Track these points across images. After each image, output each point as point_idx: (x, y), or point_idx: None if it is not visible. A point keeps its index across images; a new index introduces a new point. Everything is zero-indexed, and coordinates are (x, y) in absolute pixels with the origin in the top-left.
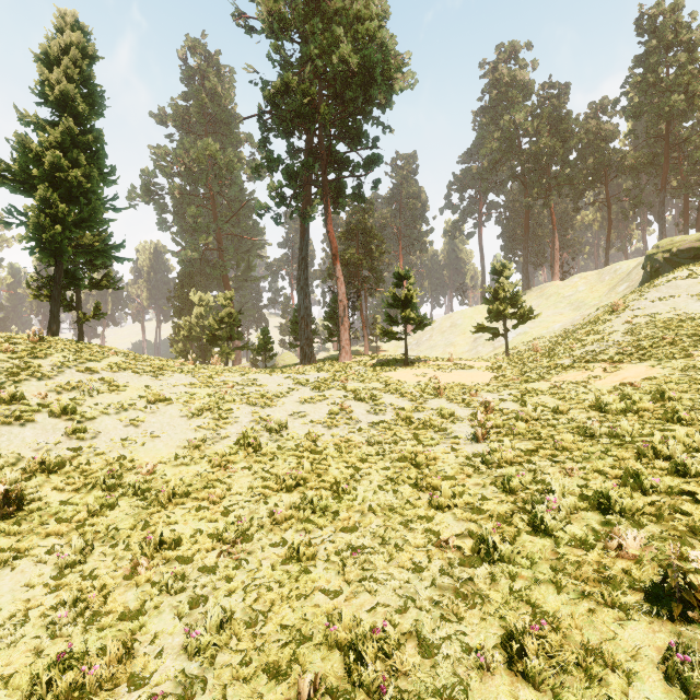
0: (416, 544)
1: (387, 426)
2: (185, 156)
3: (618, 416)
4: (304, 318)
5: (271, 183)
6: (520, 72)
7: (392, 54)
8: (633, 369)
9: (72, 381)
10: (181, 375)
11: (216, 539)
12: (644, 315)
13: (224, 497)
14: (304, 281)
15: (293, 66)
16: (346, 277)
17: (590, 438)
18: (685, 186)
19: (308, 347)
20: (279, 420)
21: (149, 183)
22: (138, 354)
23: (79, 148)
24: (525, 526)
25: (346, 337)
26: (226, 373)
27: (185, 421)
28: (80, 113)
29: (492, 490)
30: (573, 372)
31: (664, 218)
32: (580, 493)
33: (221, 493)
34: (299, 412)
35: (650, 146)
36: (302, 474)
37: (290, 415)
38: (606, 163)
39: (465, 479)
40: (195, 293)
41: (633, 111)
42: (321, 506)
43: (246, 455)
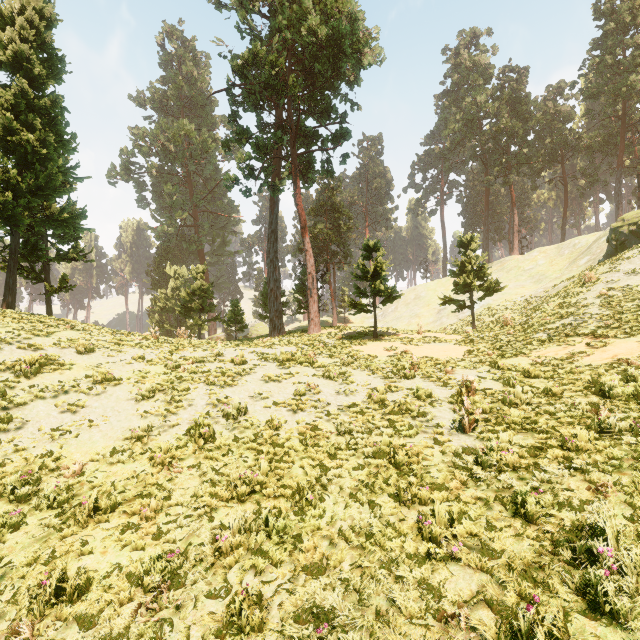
0: (408, 612)
1: (359, 409)
2: (161, 136)
3: (630, 403)
4: (273, 291)
5: (240, 154)
6: (481, 57)
7: (360, 27)
8: (622, 344)
9: (10, 359)
10: (138, 350)
11: (135, 583)
12: (620, 287)
13: (160, 509)
14: (274, 254)
15: (263, 41)
16: (315, 251)
17: (607, 434)
18: (639, 164)
19: (278, 319)
20: (237, 404)
21: (128, 162)
22: (98, 328)
23: (35, 112)
24: (572, 595)
25: (314, 309)
26: (189, 347)
27: (132, 405)
28: (36, 75)
29: (500, 512)
30: (553, 347)
31: (620, 194)
32: (634, 533)
33: (157, 504)
34: (261, 393)
35: (605, 126)
36: (258, 477)
37: (251, 396)
38: (563, 143)
39: (459, 489)
40: (171, 267)
41: (591, 91)
42: (278, 529)
43: (196, 448)
